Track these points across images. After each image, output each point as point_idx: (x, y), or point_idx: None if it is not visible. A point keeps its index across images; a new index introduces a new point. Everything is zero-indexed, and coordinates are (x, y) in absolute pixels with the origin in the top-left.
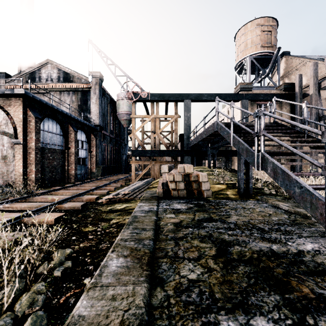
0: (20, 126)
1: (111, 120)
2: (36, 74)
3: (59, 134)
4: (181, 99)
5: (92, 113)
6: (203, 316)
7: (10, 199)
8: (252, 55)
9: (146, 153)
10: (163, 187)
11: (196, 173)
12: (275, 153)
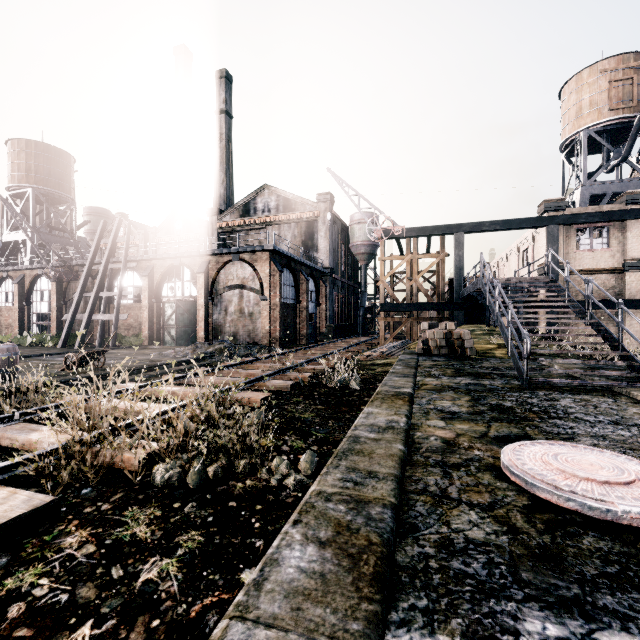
0: (266, 281)
1: (342, 256)
2: (251, 205)
3: (291, 285)
4: (449, 232)
5: (320, 251)
6: (438, 376)
7: (281, 352)
8: (591, 126)
9: (400, 307)
10: (423, 345)
11: (460, 331)
12: (609, 305)
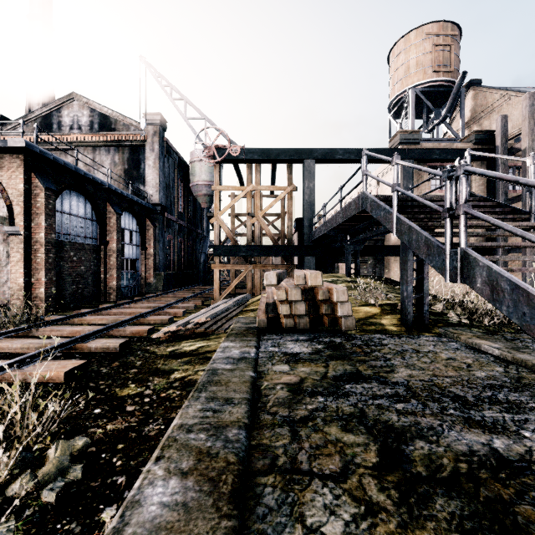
0: (19, 203)
1: (181, 196)
2: (53, 117)
3: (90, 219)
4: (298, 157)
5: (148, 183)
6: None
7: None
8: (418, 85)
9: (238, 251)
10: (267, 312)
11: (327, 287)
12: None
